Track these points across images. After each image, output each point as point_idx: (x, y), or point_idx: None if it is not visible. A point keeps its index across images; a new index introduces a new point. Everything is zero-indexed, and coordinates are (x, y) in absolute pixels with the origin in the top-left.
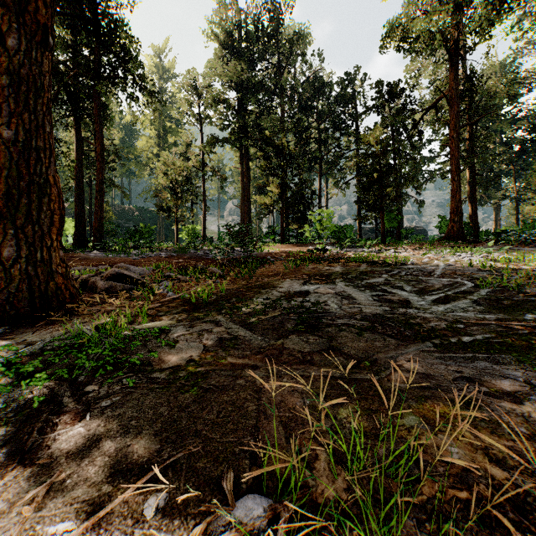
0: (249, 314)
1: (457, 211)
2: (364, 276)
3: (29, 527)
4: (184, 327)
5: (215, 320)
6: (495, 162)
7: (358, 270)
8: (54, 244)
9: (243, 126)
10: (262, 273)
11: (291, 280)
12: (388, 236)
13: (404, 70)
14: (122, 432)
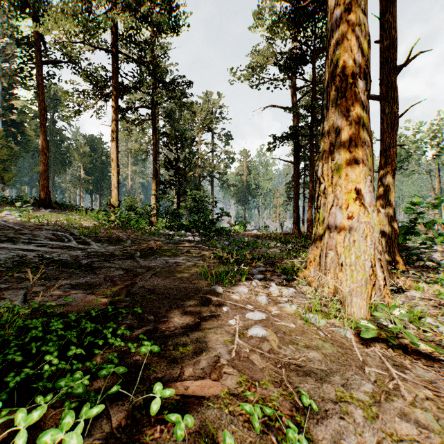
0: (4, 277)
1: None
2: None
3: (225, 314)
4: None
5: None
6: None
7: None
8: None
9: None
10: None
11: None
12: None
13: None
14: (181, 308)
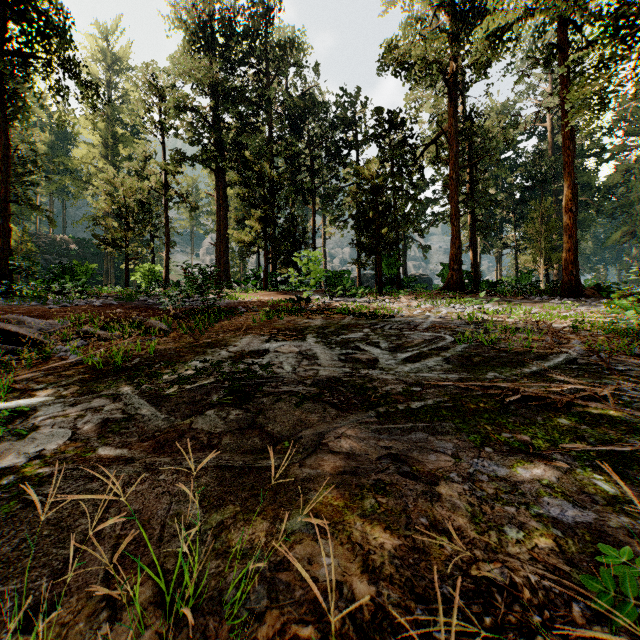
0: (171, 383)
1: (457, 259)
2: (343, 331)
3: None
4: (63, 405)
5: (117, 393)
6: (497, 208)
7: (341, 323)
8: None
9: (218, 143)
10: (222, 327)
11: (254, 337)
12: (388, 284)
13: (404, 99)
14: None
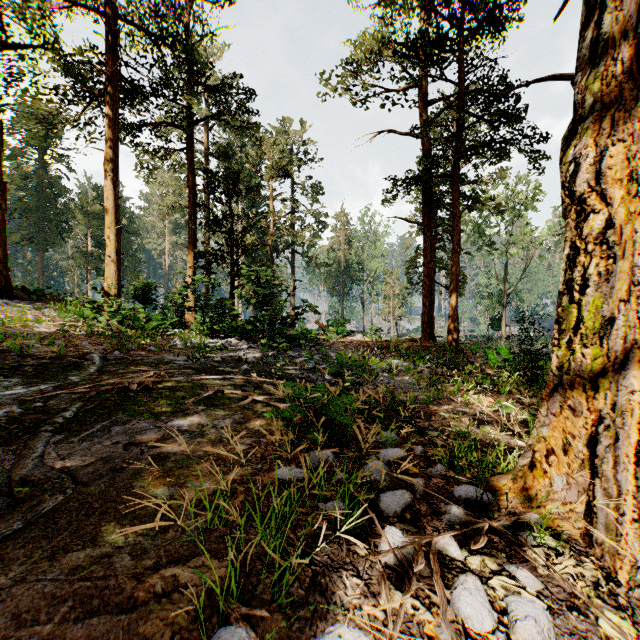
0: None
1: None
2: None
3: None
4: None
5: None
6: None
7: None
8: None
9: None
10: None
11: None
12: None
13: None
14: None
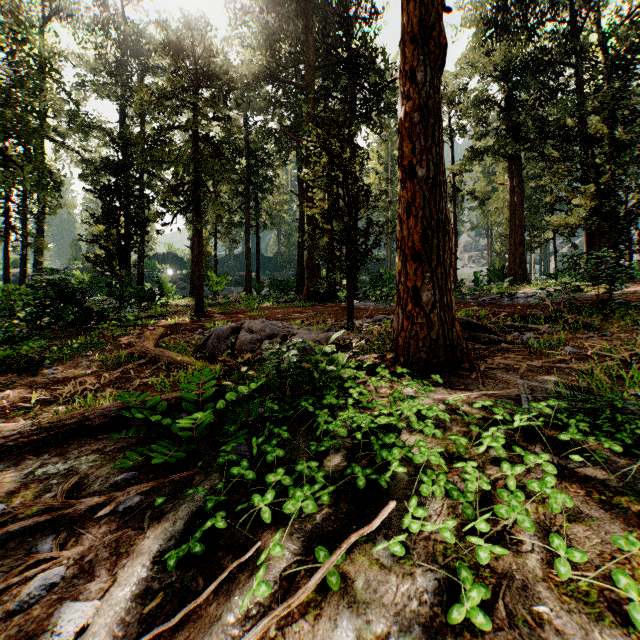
0: None
1: None
2: None
3: None
4: None
5: None
6: None
7: None
8: (451, 288)
9: (513, 126)
10: None
11: None
12: None
13: None
14: None
